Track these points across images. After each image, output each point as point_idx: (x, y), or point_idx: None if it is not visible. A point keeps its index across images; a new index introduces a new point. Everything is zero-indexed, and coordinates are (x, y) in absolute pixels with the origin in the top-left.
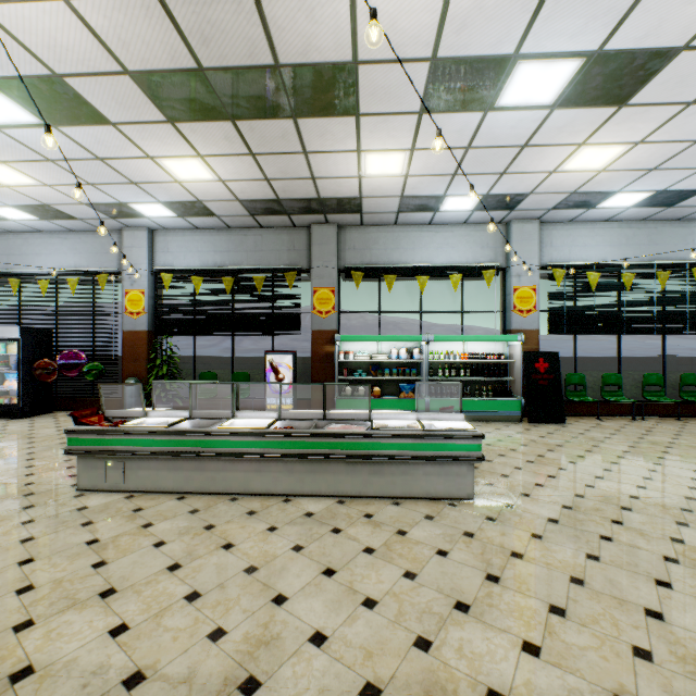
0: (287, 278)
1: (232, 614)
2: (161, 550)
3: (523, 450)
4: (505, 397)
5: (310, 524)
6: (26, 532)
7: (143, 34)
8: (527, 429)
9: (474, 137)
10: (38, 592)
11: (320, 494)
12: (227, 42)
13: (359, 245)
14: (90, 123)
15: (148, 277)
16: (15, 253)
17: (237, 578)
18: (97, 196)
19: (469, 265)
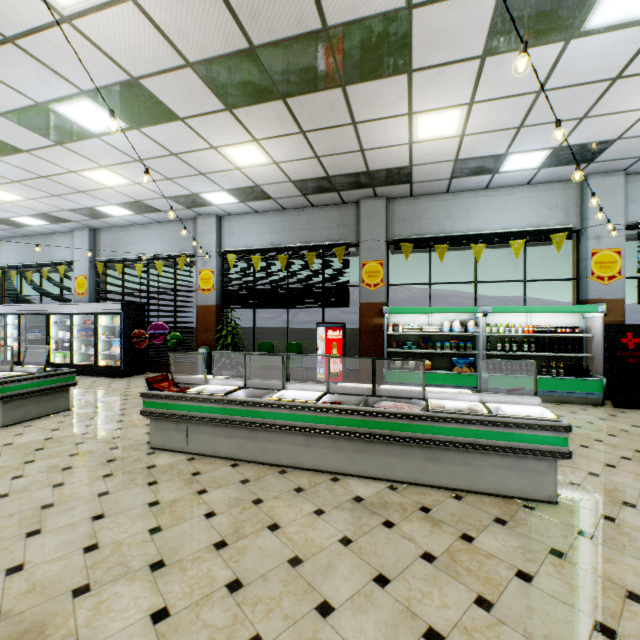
0: (337, 253)
1: (272, 619)
2: (210, 522)
3: (613, 442)
4: (580, 376)
5: (359, 512)
6: (104, 485)
7: (199, 21)
8: (613, 414)
9: (549, 77)
10: (100, 552)
11: (369, 475)
12: (275, 12)
13: (408, 216)
14: (164, 121)
15: (216, 258)
16: (120, 244)
17: (280, 569)
18: (175, 189)
19: (533, 230)
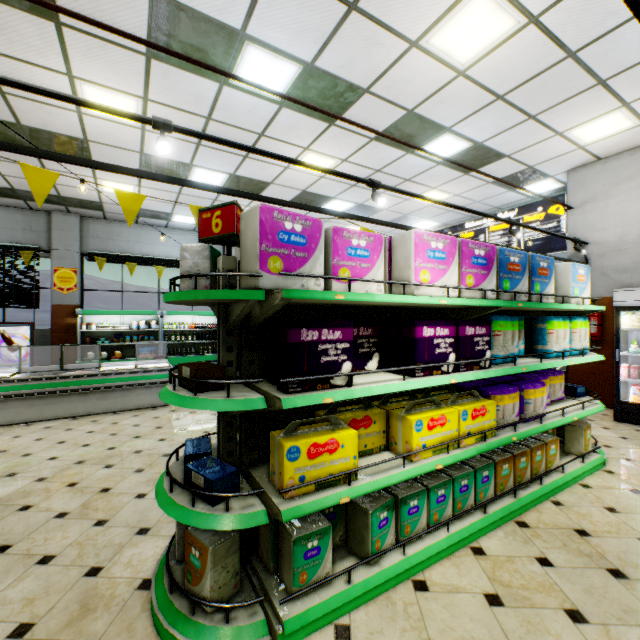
0: (23, 256)
1: None
2: None
3: None
4: None
5: (49, 430)
6: None
7: None
8: None
9: (182, 190)
10: None
11: (58, 418)
12: None
13: (103, 235)
14: None
15: None
16: None
17: None
18: None
19: None
